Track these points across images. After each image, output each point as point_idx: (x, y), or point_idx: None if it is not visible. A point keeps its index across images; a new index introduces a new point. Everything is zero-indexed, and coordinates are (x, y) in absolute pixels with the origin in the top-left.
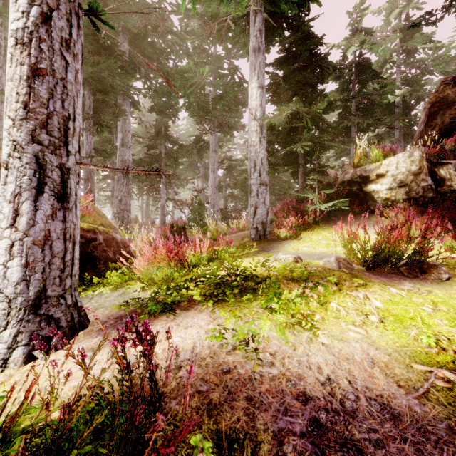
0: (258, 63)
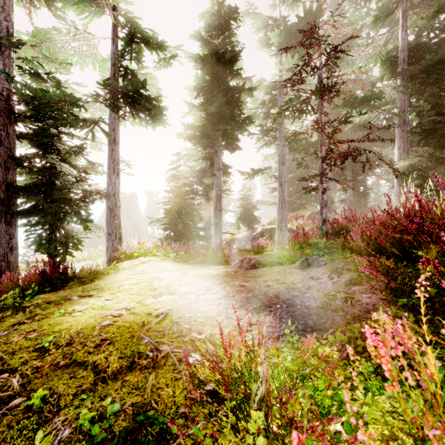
0: (397, 134)
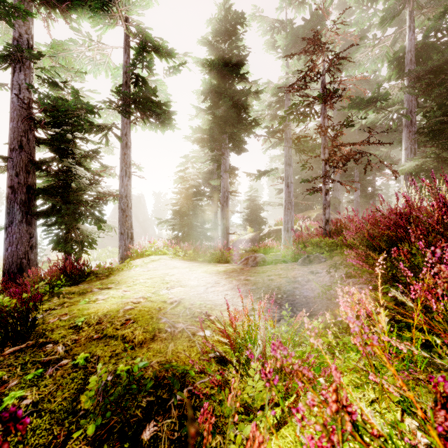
0: (404, 134)
